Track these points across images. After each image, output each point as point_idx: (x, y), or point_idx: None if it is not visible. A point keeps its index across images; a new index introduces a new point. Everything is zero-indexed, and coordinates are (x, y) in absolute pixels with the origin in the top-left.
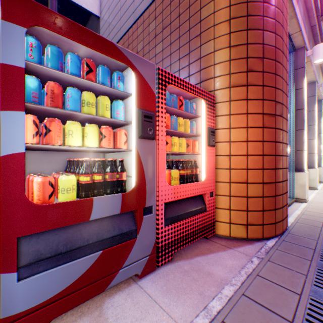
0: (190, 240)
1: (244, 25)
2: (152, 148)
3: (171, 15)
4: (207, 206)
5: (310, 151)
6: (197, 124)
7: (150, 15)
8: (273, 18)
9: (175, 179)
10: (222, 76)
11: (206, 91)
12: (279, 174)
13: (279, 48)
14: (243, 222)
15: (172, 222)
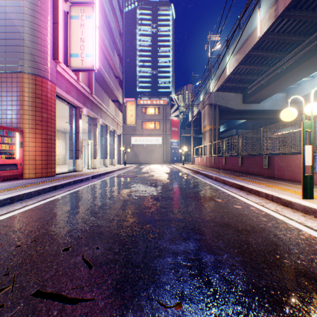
0: (11, 177)
1: (35, 109)
2: None
3: (2, 88)
4: (20, 168)
5: (95, 150)
6: (16, 140)
7: None
8: (47, 109)
9: (5, 158)
10: (27, 124)
11: (20, 127)
12: (50, 157)
13: (50, 118)
14: (35, 172)
15: (3, 171)
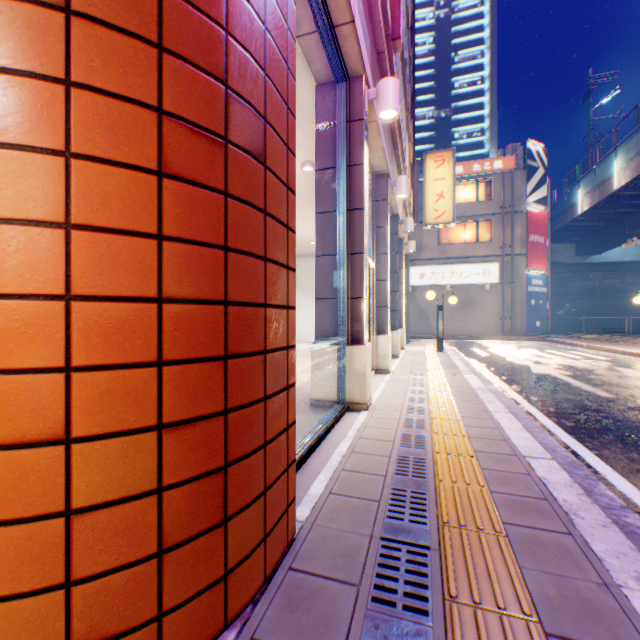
0: None
1: None
2: None
3: None
4: None
5: (381, 301)
6: None
7: None
8: None
9: None
10: None
11: None
12: (252, 374)
13: None
14: None
15: None
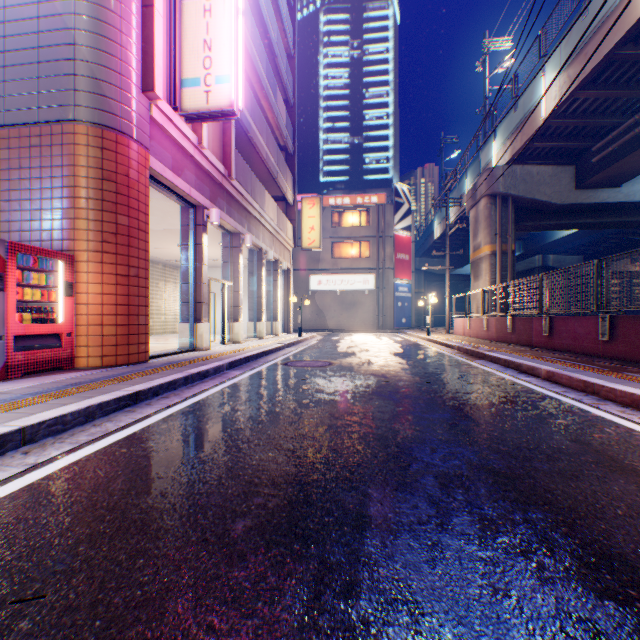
0: (45, 367)
1: (102, 207)
2: (5, 297)
3: (32, 160)
4: (66, 344)
5: (237, 304)
6: (57, 278)
7: (3, 140)
8: (128, 205)
9: (29, 321)
10: (83, 241)
11: (69, 249)
12: (136, 319)
13: (135, 227)
14: (101, 355)
15: (25, 351)
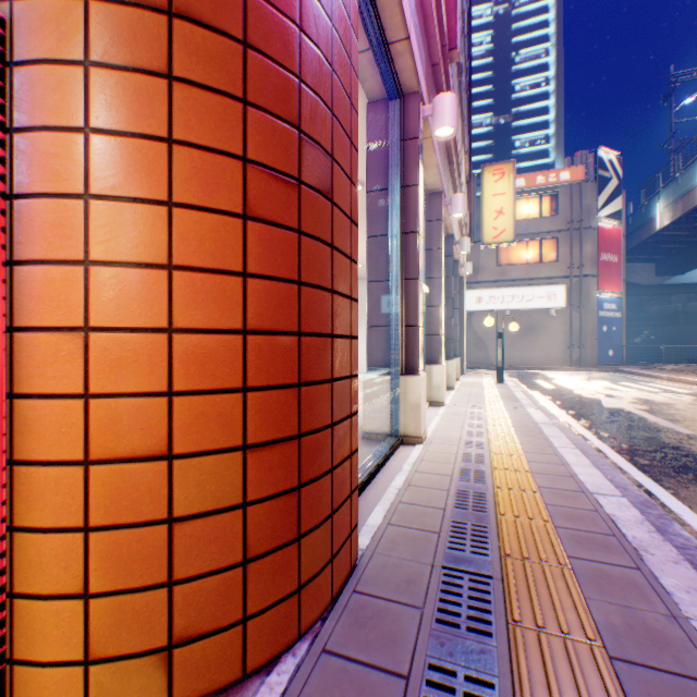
0: None
1: None
2: None
3: None
4: None
5: (435, 329)
6: None
7: None
8: None
9: None
10: None
11: None
12: (321, 401)
13: None
14: (154, 639)
15: None
